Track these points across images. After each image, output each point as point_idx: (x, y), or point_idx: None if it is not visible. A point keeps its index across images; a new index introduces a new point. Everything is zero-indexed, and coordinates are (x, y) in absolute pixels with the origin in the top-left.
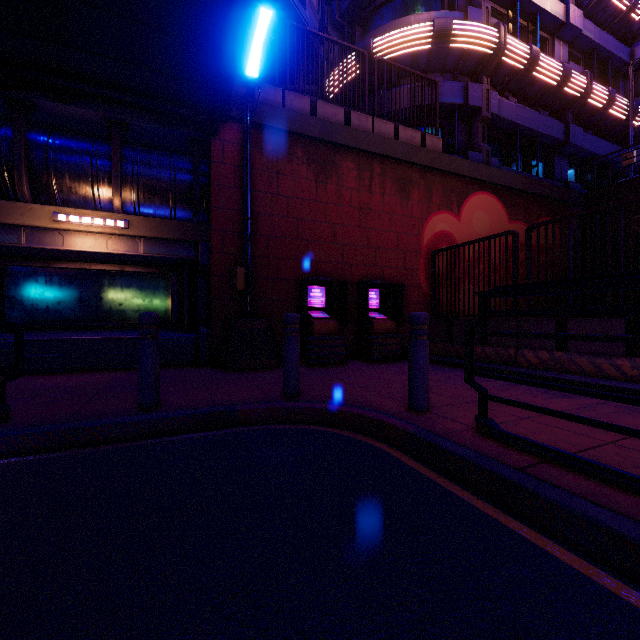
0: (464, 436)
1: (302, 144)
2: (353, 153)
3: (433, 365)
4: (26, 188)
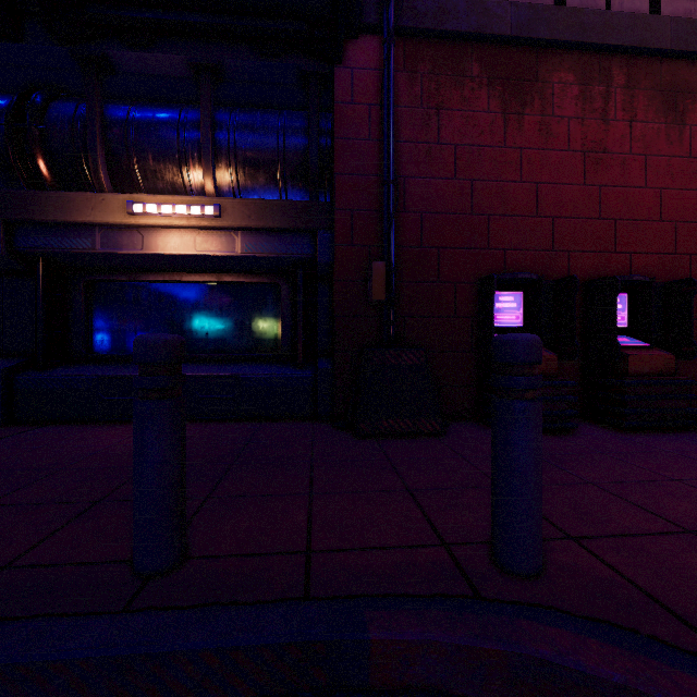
0: None
1: (479, 54)
2: (572, 55)
3: None
4: (103, 176)
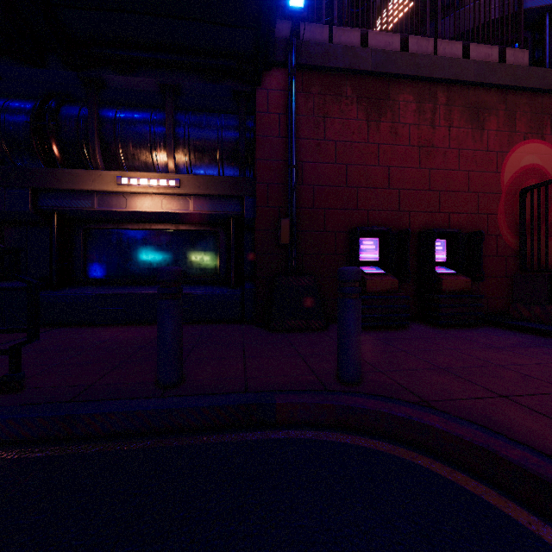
0: None
1: (351, 81)
2: (411, 83)
3: (536, 337)
4: (99, 158)
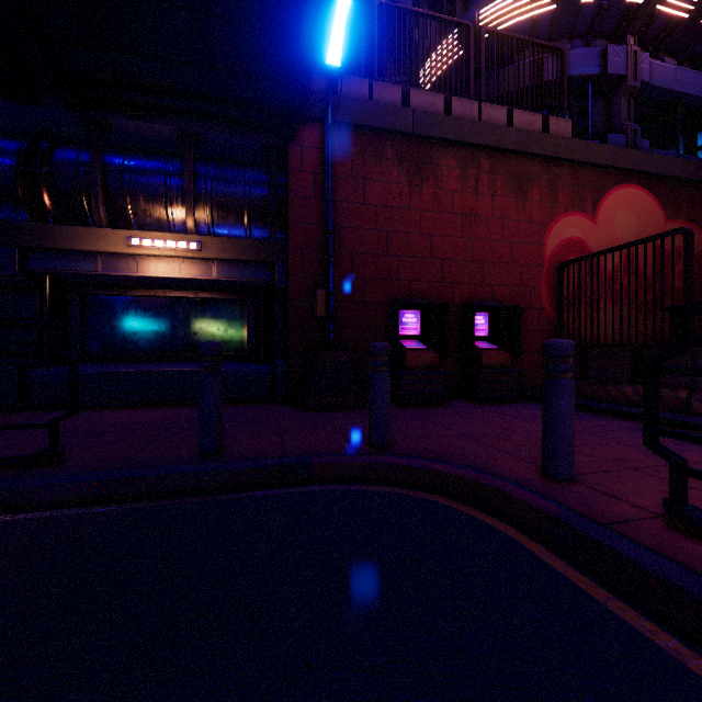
0: (646, 531)
1: (392, 142)
2: (455, 148)
3: None
4: (103, 213)
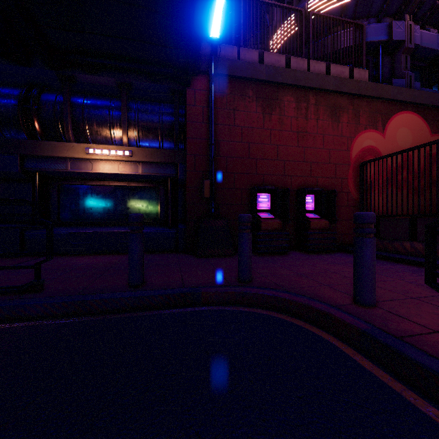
0: (428, 342)
1: (252, 86)
2: (292, 89)
3: None
4: (71, 133)
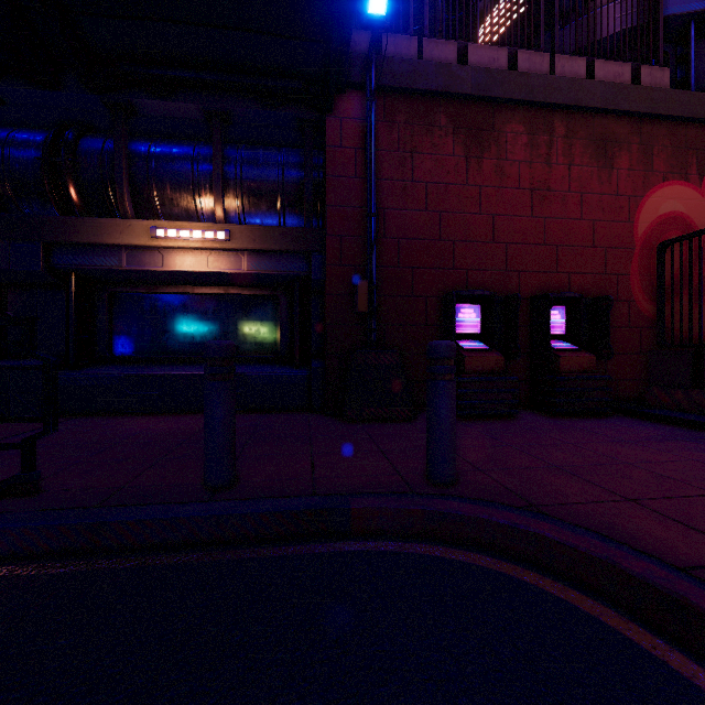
0: None
1: (446, 107)
2: (522, 110)
3: (676, 428)
4: (128, 204)
